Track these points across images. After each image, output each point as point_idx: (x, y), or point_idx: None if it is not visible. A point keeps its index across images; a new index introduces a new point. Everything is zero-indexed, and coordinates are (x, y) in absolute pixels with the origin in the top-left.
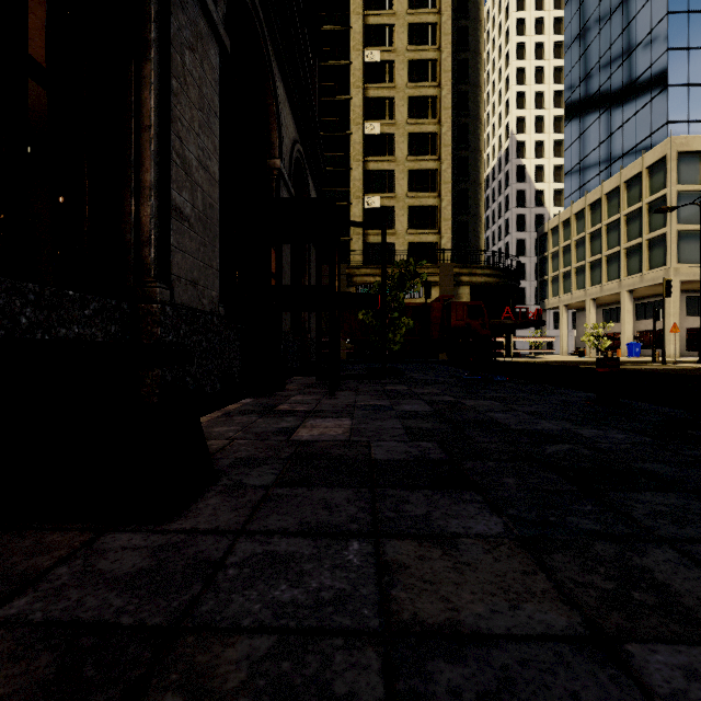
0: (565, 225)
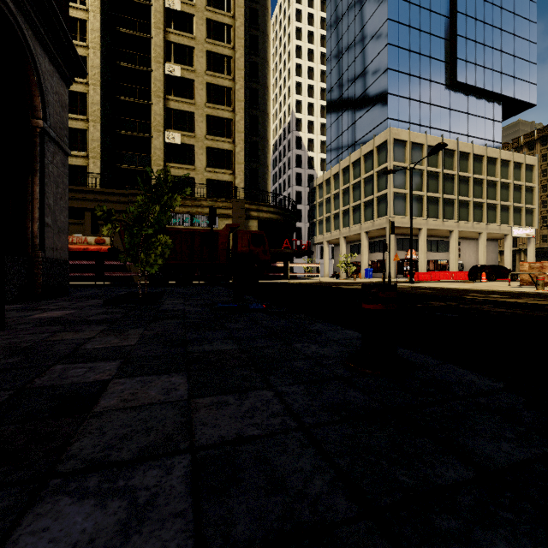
0: (327, 182)
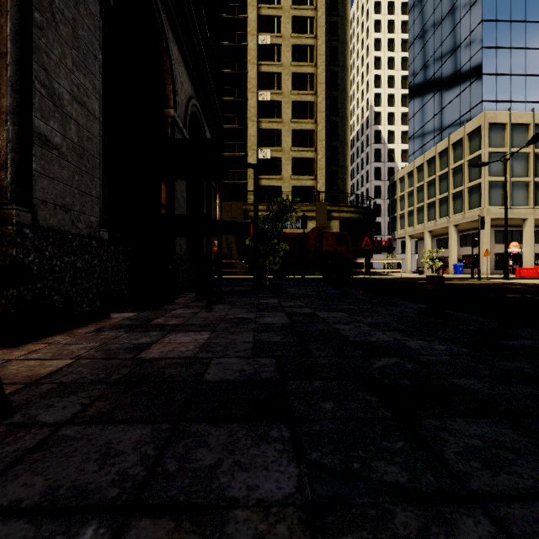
0: (409, 175)
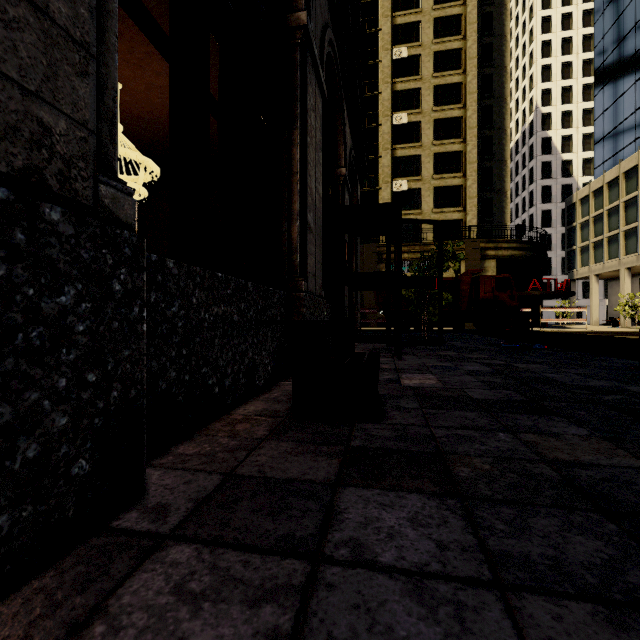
0: (596, 194)
